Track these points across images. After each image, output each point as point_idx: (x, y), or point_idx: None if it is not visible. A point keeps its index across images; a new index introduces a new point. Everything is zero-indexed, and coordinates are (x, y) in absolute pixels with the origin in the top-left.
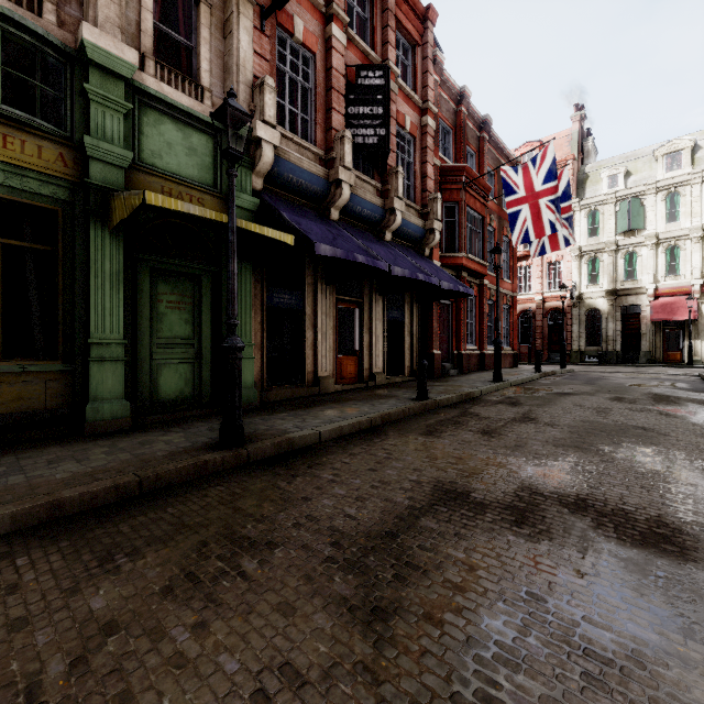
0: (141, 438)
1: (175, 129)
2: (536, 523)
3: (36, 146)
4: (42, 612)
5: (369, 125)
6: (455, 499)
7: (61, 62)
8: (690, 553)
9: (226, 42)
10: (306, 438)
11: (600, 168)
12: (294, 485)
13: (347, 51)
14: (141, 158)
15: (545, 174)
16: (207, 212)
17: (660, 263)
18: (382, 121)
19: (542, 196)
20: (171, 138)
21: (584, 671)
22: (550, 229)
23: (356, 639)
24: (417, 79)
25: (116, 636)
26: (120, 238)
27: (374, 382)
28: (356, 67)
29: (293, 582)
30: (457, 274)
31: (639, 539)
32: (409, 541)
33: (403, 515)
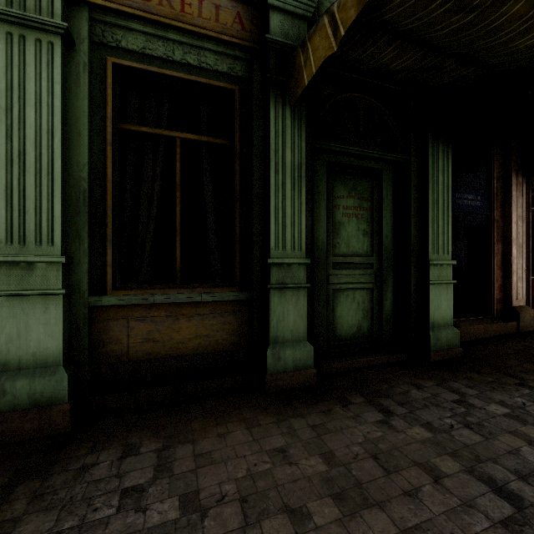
0: (355, 428)
1: None
2: None
3: (213, 7)
4: None
5: None
6: None
7: None
8: None
9: None
10: None
11: None
12: None
13: None
14: (319, 15)
15: None
16: None
17: None
18: None
19: None
20: None
21: None
22: None
23: None
24: None
25: None
26: (301, 117)
27: None
28: None
29: None
30: None
31: None
32: None
33: None
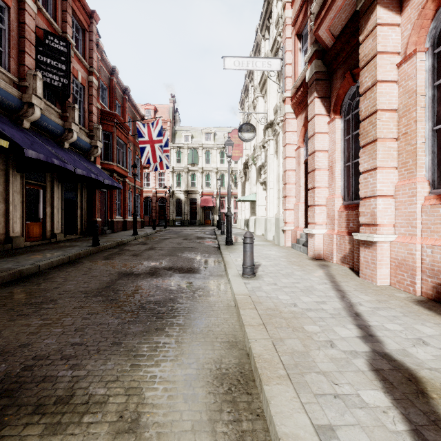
0: None
1: None
2: (157, 274)
3: None
4: None
5: (55, 73)
6: (129, 275)
7: None
8: (195, 272)
9: None
10: (31, 269)
11: (181, 130)
12: (43, 286)
13: (35, 14)
14: None
15: (158, 132)
16: None
17: (204, 181)
18: (65, 74)
19: (157, 143)
20: None
21: (169, 292)
22: (160, 160)
23: (109, 304)
24: (86, 51)
25: (4, 331)
26: None
27: (56, 239)
28: (45, 31)
29: (75, 303)
30: (110, 174)
31: (184, 272)
32: (116, 286)
33: (109, 282)
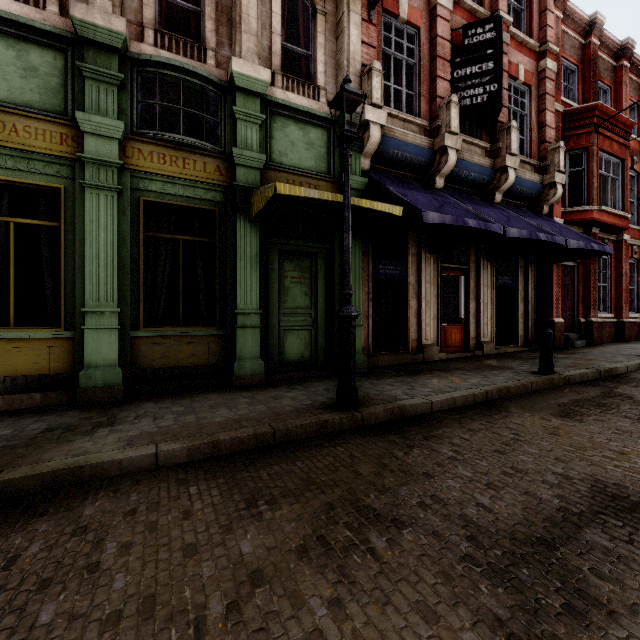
0: (272, 393)
1: (297, 129)
2: None
3: (203, 163)
4: (206, 543)
5: (477, 84)
6: (632, 511)
7: (218, 94)
8: None
9: (337, 42)
10: (417, 406)
11: None
12: (411, 457)
13: (452, 15)
14: (272, 159)
15: None
16: (324, 195)
17: None
18: (492, 76)
19: None
20: (294, 137)
21: None
22: None
23: None
24: (532, 22)
25: (261, 588)
26: (257, 227)
27: (481, 351)
28: (463, 28)
29: (429, 577)
30: (584, 231)
31: None
32: (574, 559)
33: (555, 518)
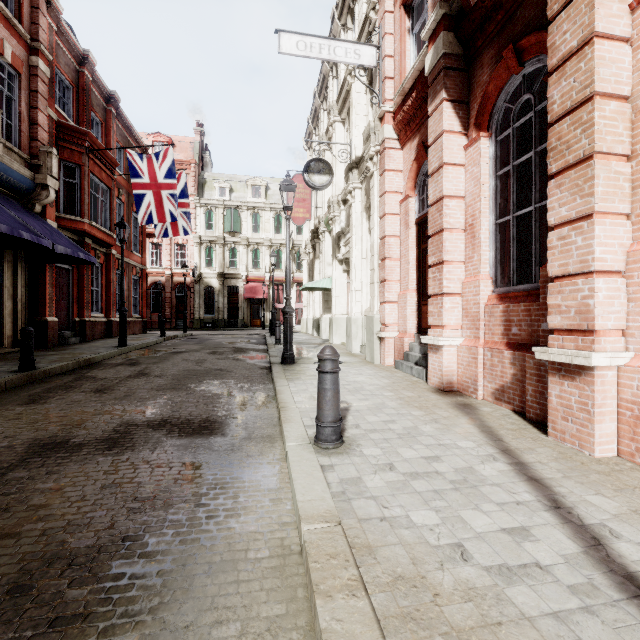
0: None
1: None
2: (125, 443)
3: None
4: None
5: None
6: (53, 449)
7: None
8: (215, 431)
9: None
10: None
11: (214, 179)
12: None
13: None
14: None
15: (166, 170)
16: None
17: (250, 259)
18: None
19: (165, 188)
20: None
21: (132, 508)
22: (171, 218)
23: None
24: (23, 8)
25: None
26: None
27: None
28: None
29: None
30: (79, 239)
31: (191, 432)
32: None
33: None
